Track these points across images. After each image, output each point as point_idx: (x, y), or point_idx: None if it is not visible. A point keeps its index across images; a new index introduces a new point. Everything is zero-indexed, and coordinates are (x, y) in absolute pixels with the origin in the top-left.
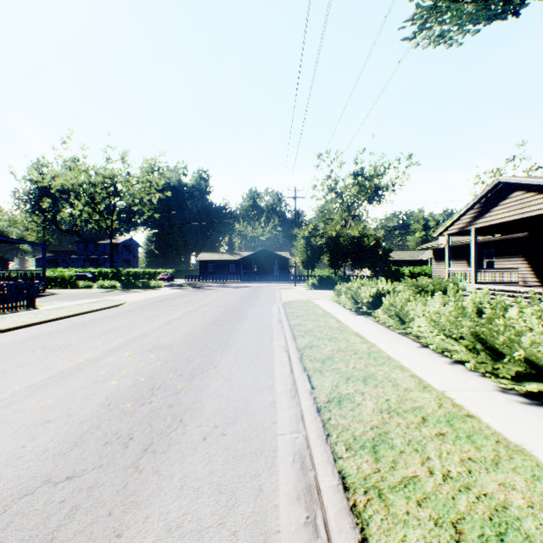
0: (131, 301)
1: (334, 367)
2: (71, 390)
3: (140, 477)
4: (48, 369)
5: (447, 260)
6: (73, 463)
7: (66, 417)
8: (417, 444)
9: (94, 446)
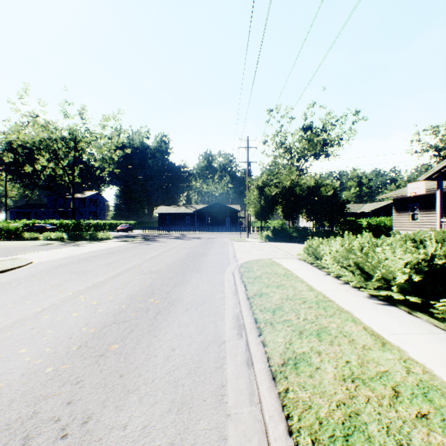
0: (39, 261)
1: None
2: None
3: None
4: None
5: (440, 209)
6: None
7: None
8: None
9: None
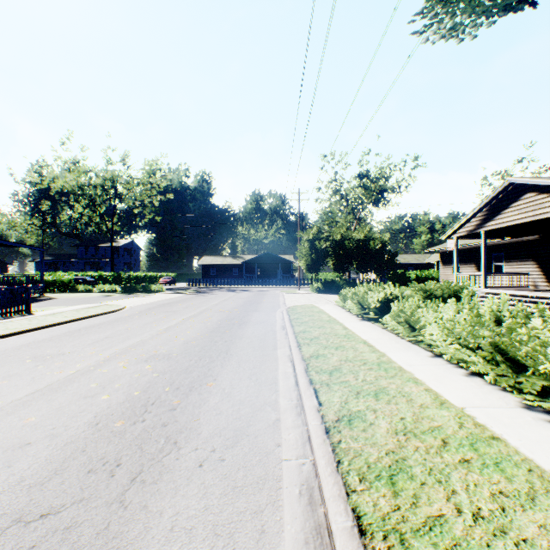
0: (130, 306)
1: (343, 380)
2: (58, 406)
3: (125, 514)
4: (36, 381)
5: (456, 264)
6: (50, 497)
7: (49, 438)
8: (439, 473)
9: (76, 475)
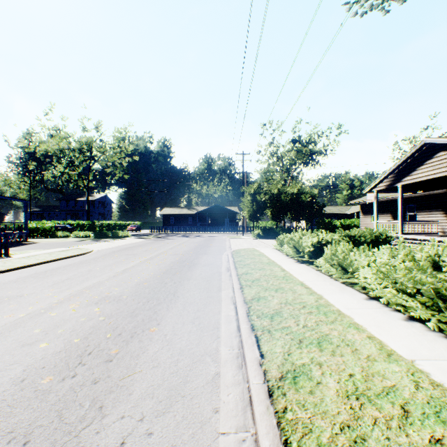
0: (97, 250)
1: (284, 326)
2: None
3: None
4: None
5: (376, 214)
6: None
7: None
8: None
9: None
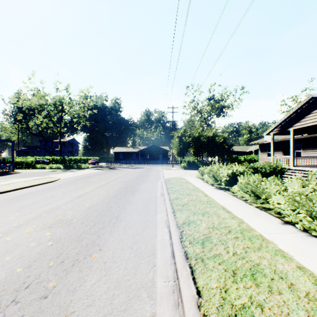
0: (63, 178)
1: (215, 253)
2: None
3: None
4: None
5: (272, 151)
6: None
7: None
8: None
9: None
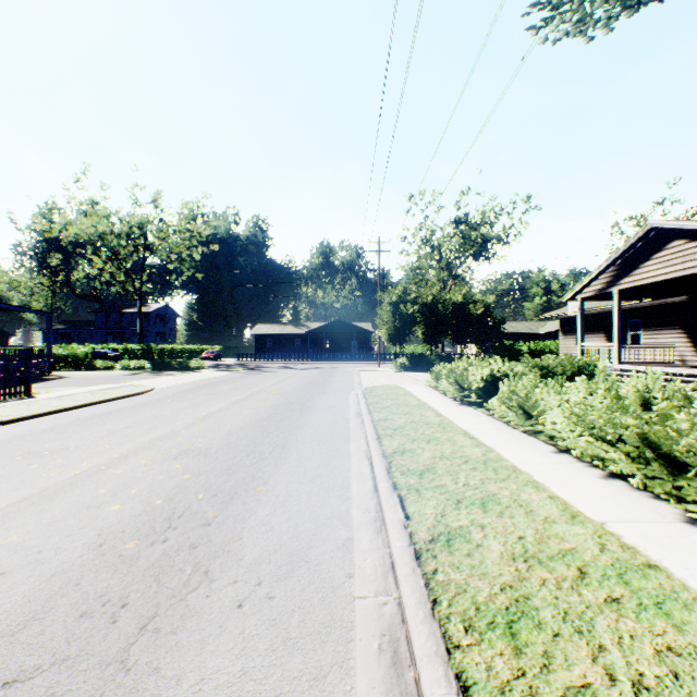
0: (161, 387)
1: (437, 484)
2: (50, 520)
3: (125, 682)
4: (25, 486)
5: (580, 333)
6: (20, 654)
7: (31, 566)
8: (578, 619)
9: (62, 621)
